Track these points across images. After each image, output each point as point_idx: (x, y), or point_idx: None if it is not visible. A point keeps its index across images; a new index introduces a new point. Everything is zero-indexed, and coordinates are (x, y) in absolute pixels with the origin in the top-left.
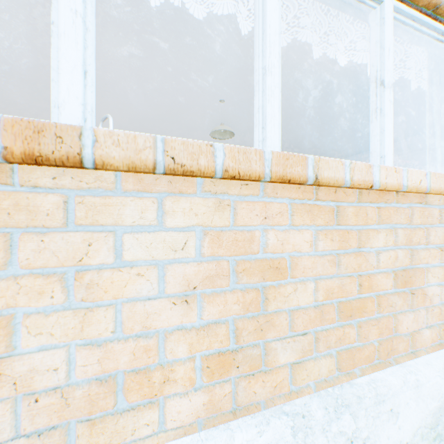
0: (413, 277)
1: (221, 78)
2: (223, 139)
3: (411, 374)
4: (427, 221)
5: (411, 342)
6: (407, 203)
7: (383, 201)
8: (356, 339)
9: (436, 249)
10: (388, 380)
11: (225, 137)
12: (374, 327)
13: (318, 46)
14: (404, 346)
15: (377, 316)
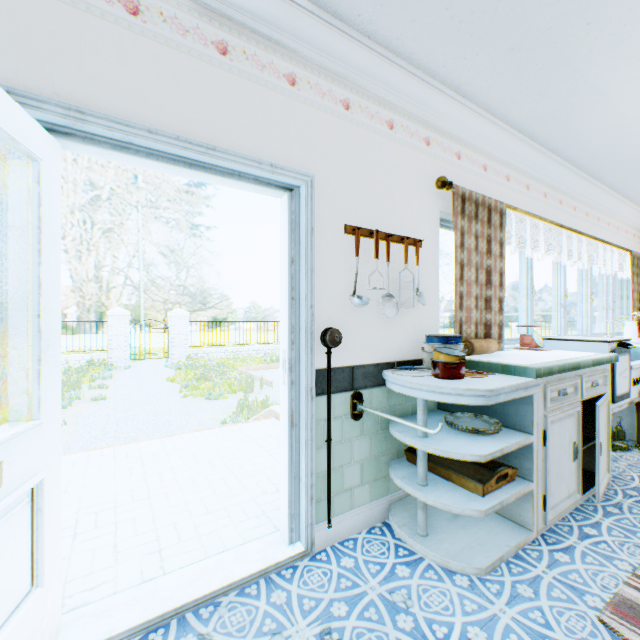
0: None
1: None
2: None
3: None
4: None
5: None
6: None
7: None
8: None
9: None
10: None
11: None
12: None
13: None
14: None
15: None
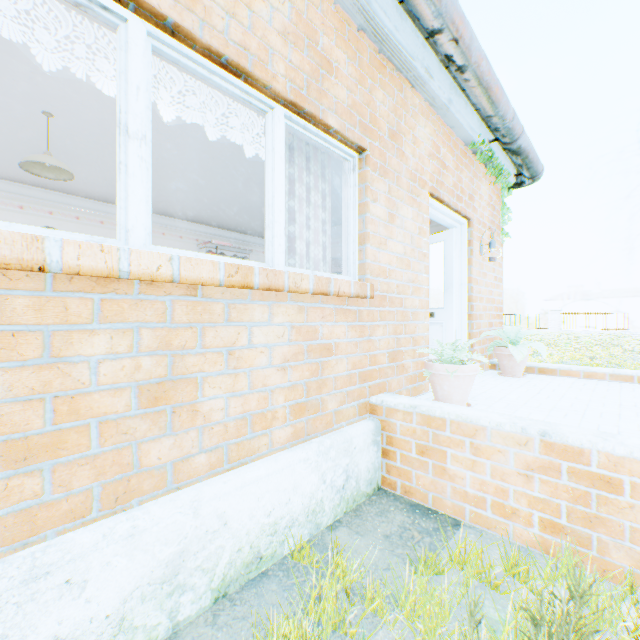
0: (173, 391)
1: (23, 71)
2: (56, 179)
3: (129, 521)
4: (202, 319)
5: (175, 474)
6: (170, 295)
7: (112, 291)
8: (51, 490)
9: (219, 353)
10: (78, 539)
11: (60, 177)
12: (87, 466)
13: (176, 70)
14: (155, 483)
15: (105, 449)
